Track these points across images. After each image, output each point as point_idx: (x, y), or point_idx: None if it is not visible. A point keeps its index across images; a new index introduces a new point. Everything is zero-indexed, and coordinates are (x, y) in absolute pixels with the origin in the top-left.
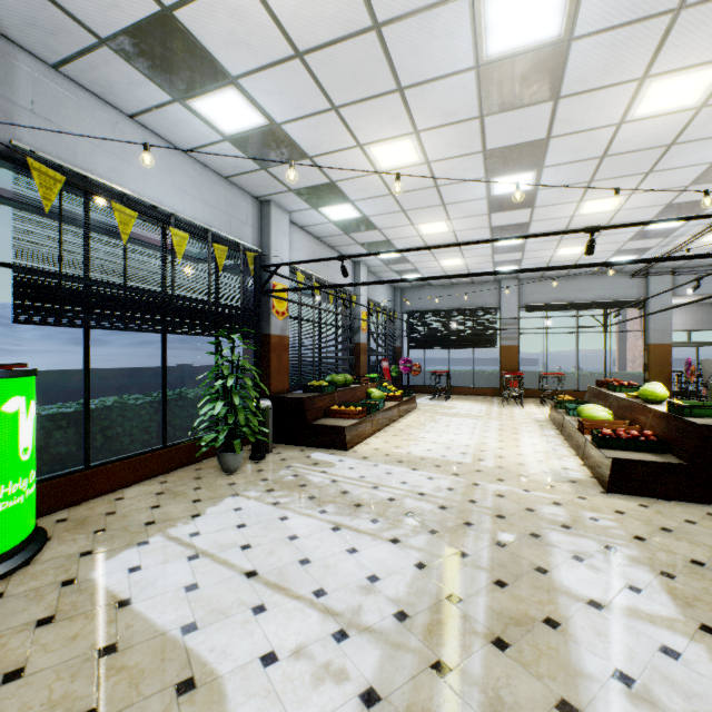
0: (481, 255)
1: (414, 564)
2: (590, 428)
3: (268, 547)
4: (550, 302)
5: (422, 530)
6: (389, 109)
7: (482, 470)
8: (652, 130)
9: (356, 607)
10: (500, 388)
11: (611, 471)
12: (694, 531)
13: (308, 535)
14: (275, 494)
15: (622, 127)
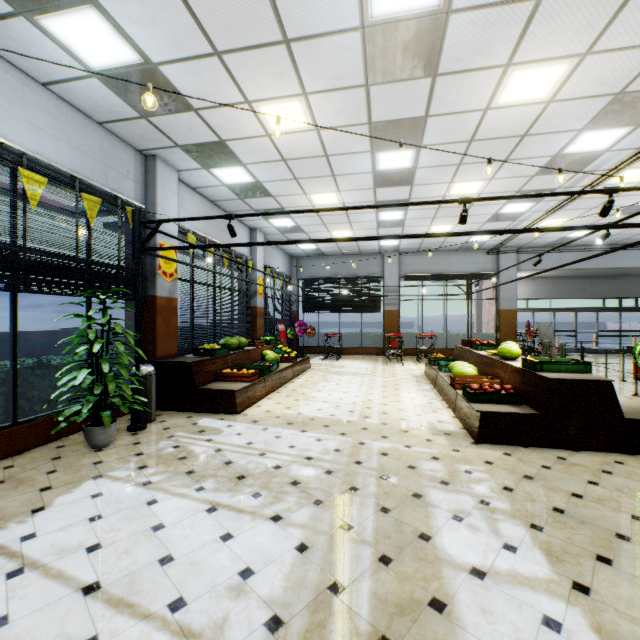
0: (367, 228)
1: (295, 547)
2: (460, 384)
3: (123, 545)
4: (424, 273)
5: (306, 501)
6: (276, 63)
7: (368, 427)
8: (511, 120)
9: (220, 620)
10: (383, 348)
11: (480, 423)
12: (551, 476)
13: (177, 522)
14: (148, 471)
15: (487, 113)
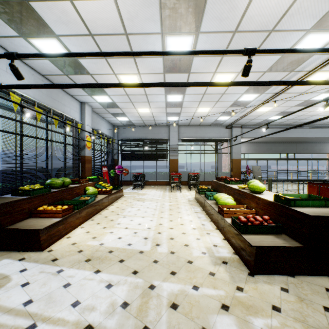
0: (160, 107)
1: None
2: (227, 213)
3: None
4: (192, 137)
5: None
6: None
7: (158, 259)
8: (268, 11)
9: None
10: (169, 181)
11: (255, 256)
12: None
13: None
14: None
15: None
